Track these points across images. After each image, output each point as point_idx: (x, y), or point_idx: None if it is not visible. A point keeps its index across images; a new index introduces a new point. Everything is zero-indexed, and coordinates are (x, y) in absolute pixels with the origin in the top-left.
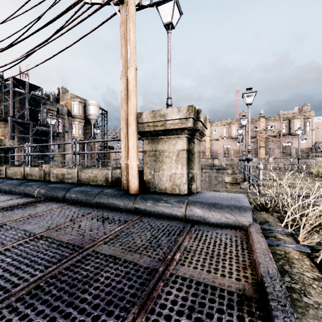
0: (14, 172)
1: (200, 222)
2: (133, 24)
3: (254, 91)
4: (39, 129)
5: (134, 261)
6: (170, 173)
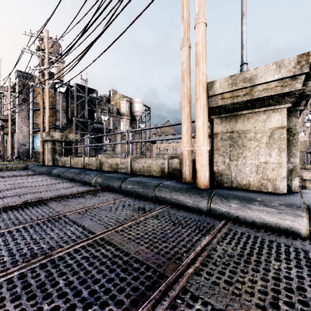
0: (76, 162)
1: None
2: None
3: None
4: (95, 126)
5: None
6: (256, 162)
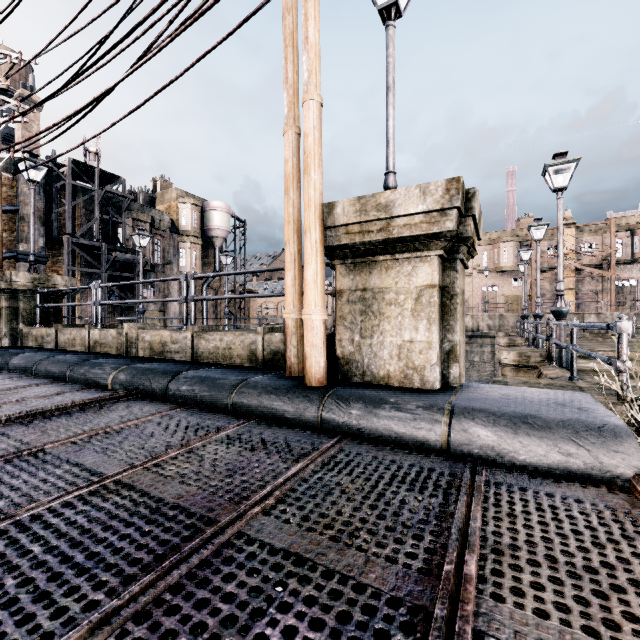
0: (72, 338)
1: (492, 461)
2: (314, 4)
3: (573, 160)
4: (119, 258)
5: (353, 575)
6: (399, 340)
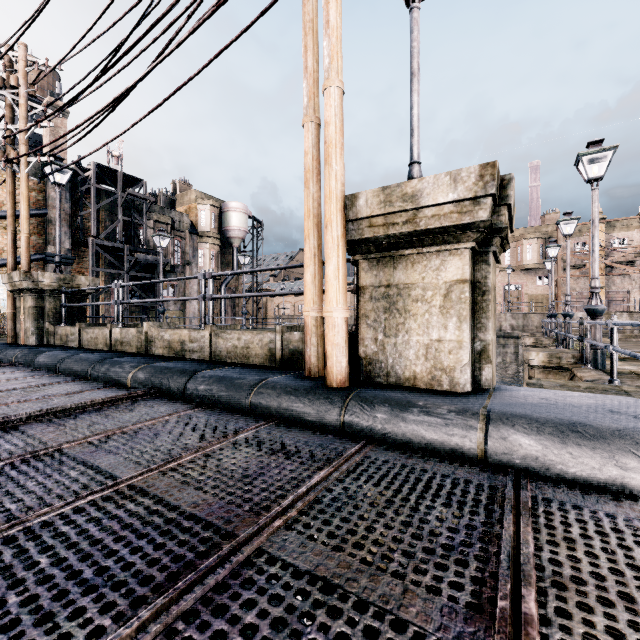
0: (94, 337)
1: (536, 474)
2: None
3: (610, 148)
4: (140, 259)
5: (390, 608)
6: (426, 339)
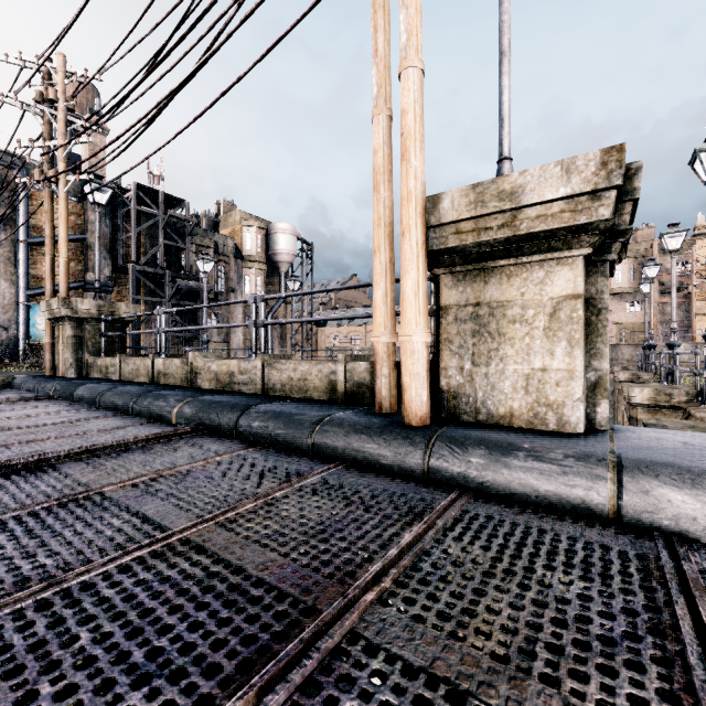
0: (135, 369)
1: (693, 539)
2: None
3: None
4: (182, 286)
5: None
6: (526, 368)
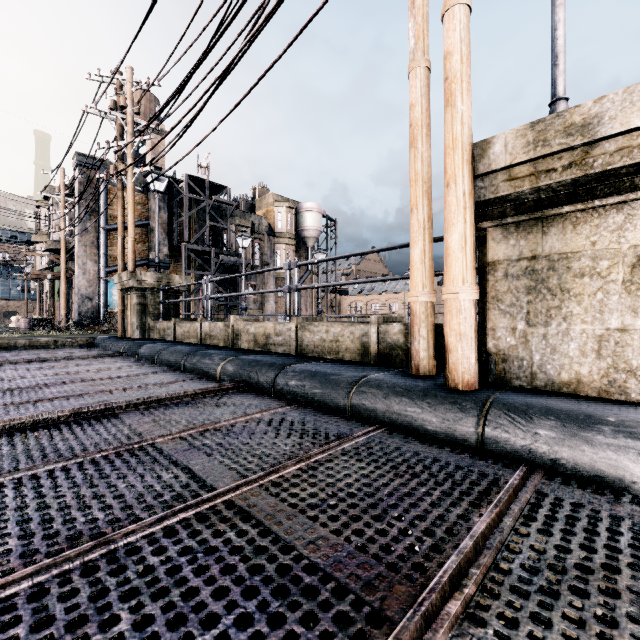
0: (187, 331)
1: None
2: None
3: None
4: (225, 261)
5: None
6: (598, 328)
